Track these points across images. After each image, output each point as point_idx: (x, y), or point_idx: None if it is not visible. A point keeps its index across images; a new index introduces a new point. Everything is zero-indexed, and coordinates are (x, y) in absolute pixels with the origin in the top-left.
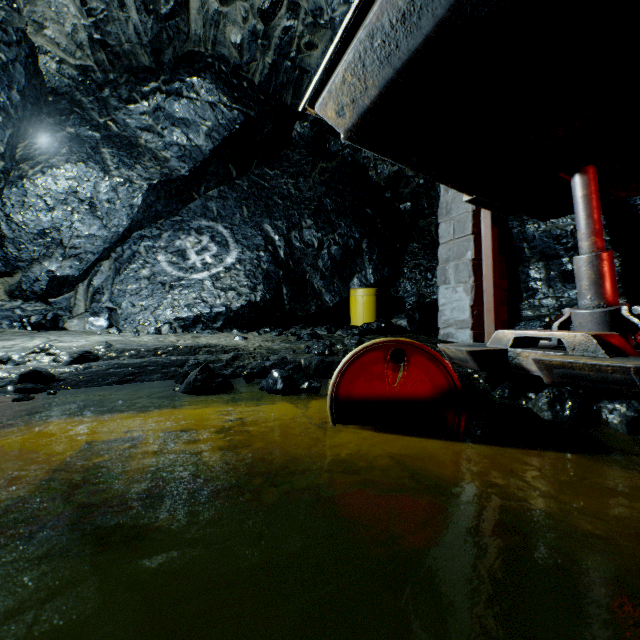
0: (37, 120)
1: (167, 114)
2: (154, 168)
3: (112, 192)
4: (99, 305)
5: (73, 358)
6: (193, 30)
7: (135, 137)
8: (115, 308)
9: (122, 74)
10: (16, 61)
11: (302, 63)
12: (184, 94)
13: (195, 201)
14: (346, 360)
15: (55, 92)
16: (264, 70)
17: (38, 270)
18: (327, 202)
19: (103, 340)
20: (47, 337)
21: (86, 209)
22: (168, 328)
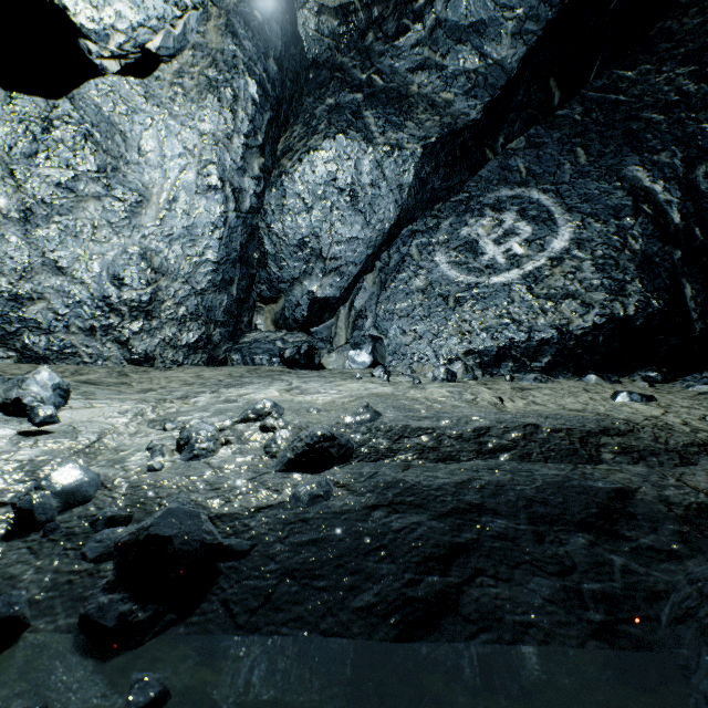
0: (297, 106)
1: (449, 28)
2: (430, 120)
3: (376, 170)
4: (361, 333)
5: (293, 453)
6: None
7: (404, 86)
8: (379, 337)
9: (388, 3)
10: (272, 20)
11: None
12: None
13: (487, 164)
14: None
15: (315, 64)
16: None
17: (299, 292)
18: None
19: (362, 393)
20: (289, 382)
21: (346, 202)
22: (461, 369)
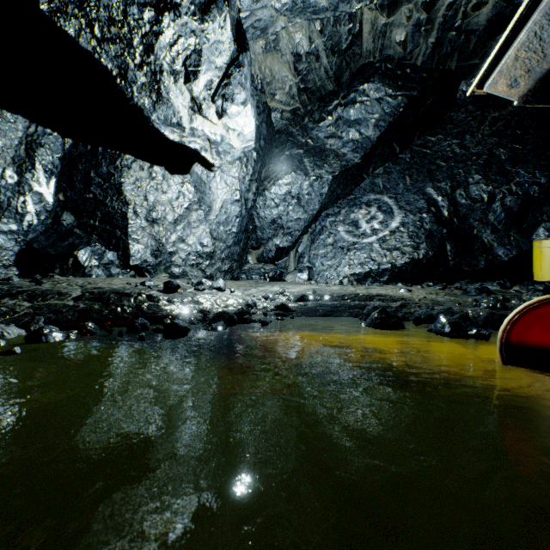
0: (270, 153)
1: (344, 120)
2: (335, 163)
3: (309, 187)
4: (302, 265)
5: (297, 298)
6: (364, 49)
7: (323, 145)
8: (311, 267)
9: (315, 104)
10: (262, 122)
11: (468, 26)
12: (357, 100)
13: (364, 181)
14: (517, 310)
15: (279, 132)
16: (426, 51)
17: (270, 244)
18: (499, 152)
19: (309, 288)
20: (279, 285)
21: (295, 202)
22: (347, 281)
